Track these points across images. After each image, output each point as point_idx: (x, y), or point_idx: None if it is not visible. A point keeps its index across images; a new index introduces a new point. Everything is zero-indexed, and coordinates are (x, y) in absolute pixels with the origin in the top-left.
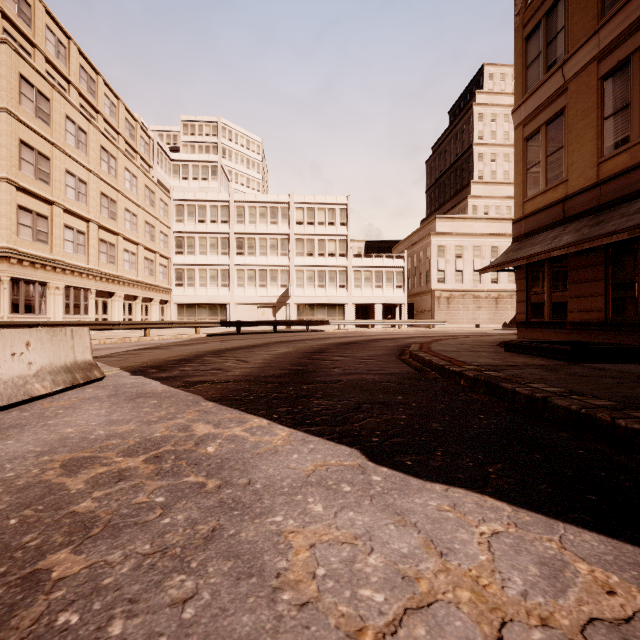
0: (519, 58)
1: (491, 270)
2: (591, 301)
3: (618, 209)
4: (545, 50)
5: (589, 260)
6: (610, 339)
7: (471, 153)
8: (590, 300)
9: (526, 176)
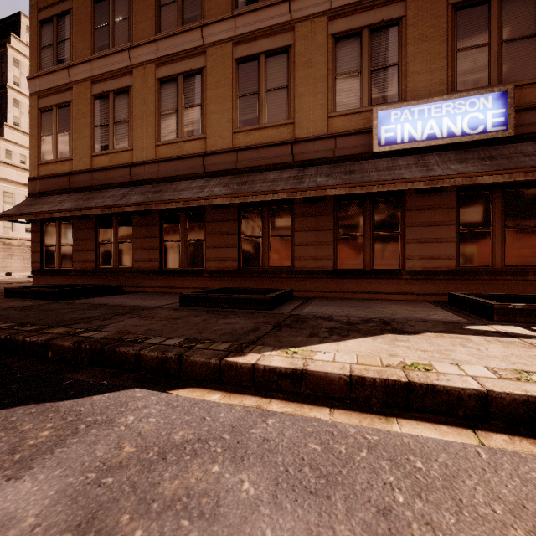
0: (35, 34)
1: (1, 219)
2: (88, 254)
3: (102, 192)
4: (56, 45)
5: (87, 224)
6: (99, 281)
7: (5, 94)
8: (87, 254)
9: (41, 142)
